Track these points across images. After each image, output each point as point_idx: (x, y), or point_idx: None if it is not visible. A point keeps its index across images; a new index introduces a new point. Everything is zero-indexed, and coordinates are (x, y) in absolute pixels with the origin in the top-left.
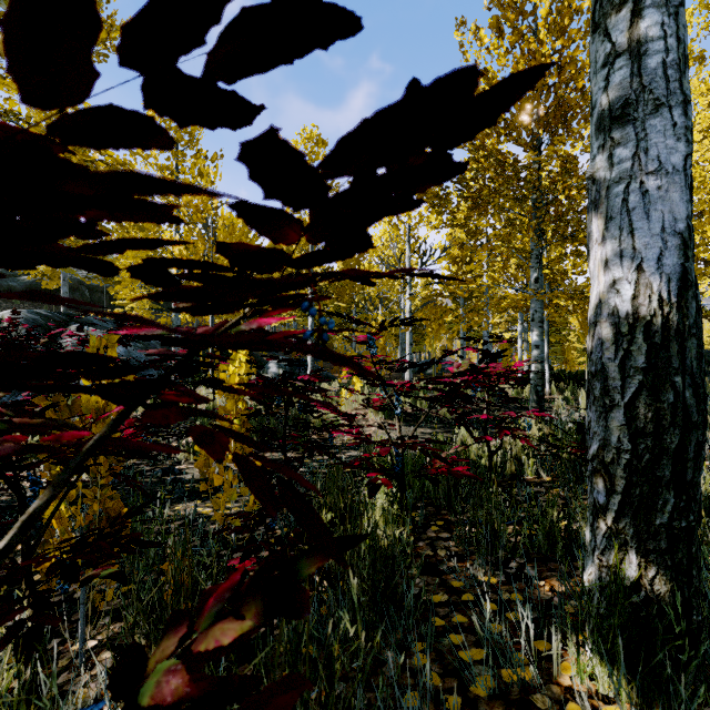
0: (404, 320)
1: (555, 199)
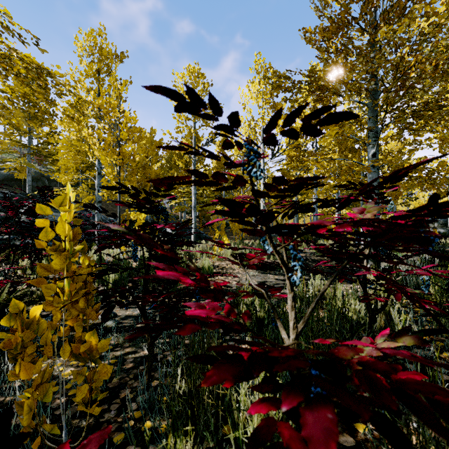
0: (310, 117)
1: (404, 73)
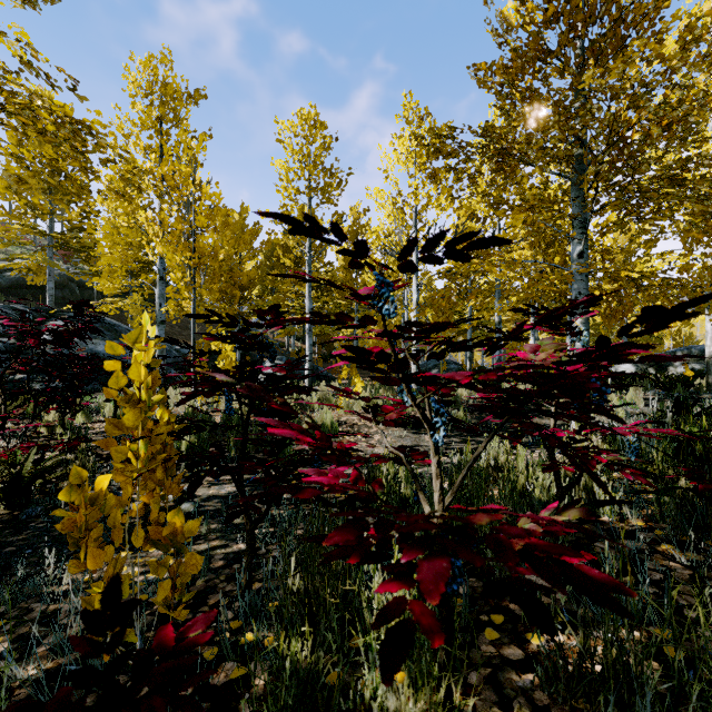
0: (454, 242)
1: (620, 137)
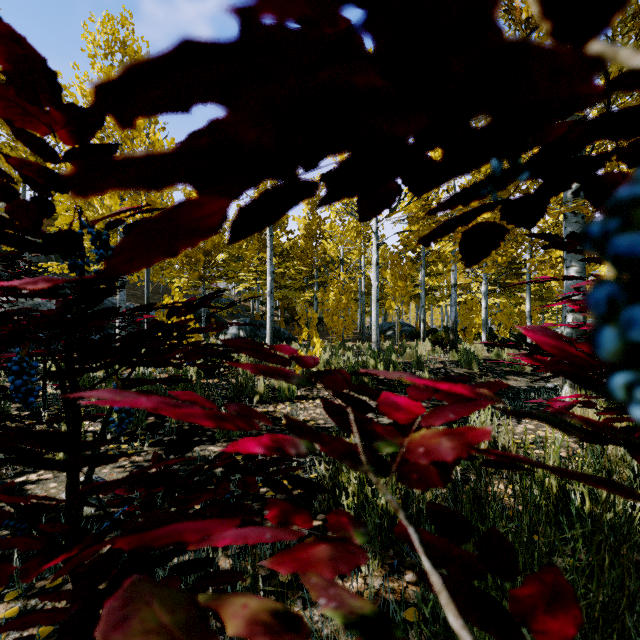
0: None
1: None
